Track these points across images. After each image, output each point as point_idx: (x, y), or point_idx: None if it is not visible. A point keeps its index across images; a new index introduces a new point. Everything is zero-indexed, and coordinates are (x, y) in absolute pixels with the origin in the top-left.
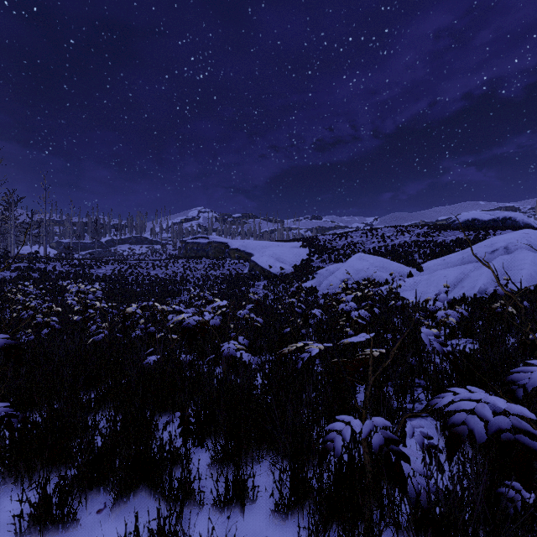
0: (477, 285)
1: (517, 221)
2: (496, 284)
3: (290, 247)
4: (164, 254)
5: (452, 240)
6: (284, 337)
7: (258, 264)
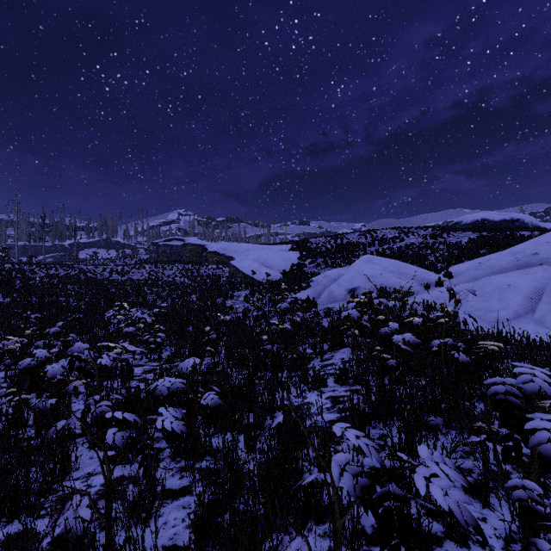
0: None
1: (525, 223)
2: None
3: (278, 251)
4: (134, 259)
5: (469, 241)
6: None
7: (239, 270)
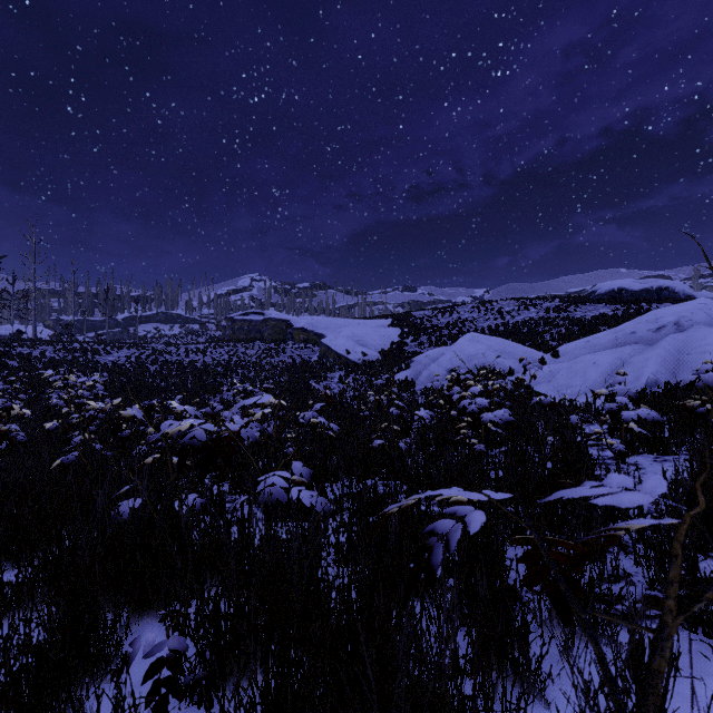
0: (644, 375)
1: (676, 292)
2: (669, 374)
3: (376, 327)
4: (204, 336)
5: (594, 316)
6: (371, 455)
7: (331, 349)
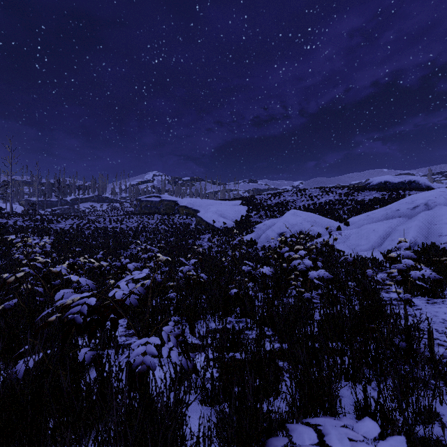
0: (408, 238)
1: (420, 183)
2: (424, 237)
3: (231, 205)
4: (122, 211)
5: (370, 199)
6: (229, 299)
7: (203, 219)
